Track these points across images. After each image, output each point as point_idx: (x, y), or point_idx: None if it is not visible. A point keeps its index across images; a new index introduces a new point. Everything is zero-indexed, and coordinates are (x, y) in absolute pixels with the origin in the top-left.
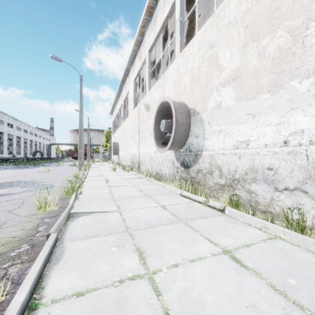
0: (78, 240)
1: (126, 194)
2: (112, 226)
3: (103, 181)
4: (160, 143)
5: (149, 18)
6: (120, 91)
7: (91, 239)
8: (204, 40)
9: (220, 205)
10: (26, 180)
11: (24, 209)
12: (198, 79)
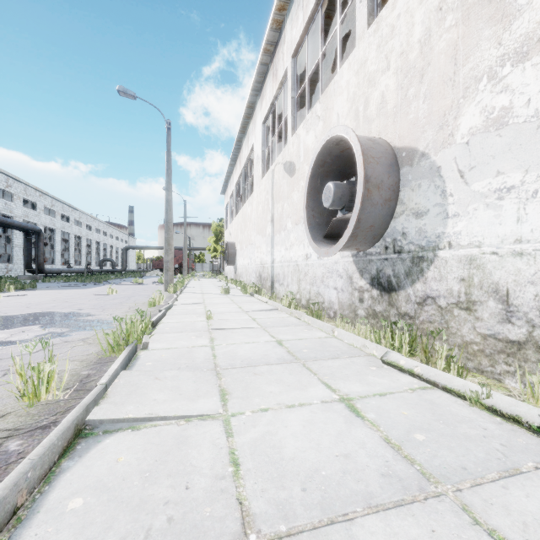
0: None
1: (247, 351)
2: (194, 501)
3: (201, 316)
4: (319, 236)
5: None
6: (238, 150)
7: None
8: None
9: None
10: (62, 310)
11: None
12: (422, 71)
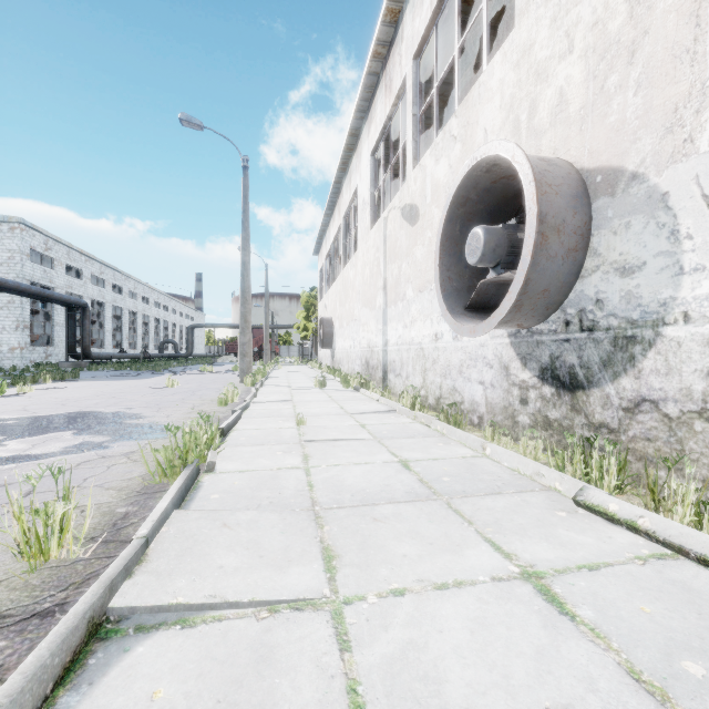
0: None
1: (358, 478)
2: None
3: (288, 421)
4: (459, 307)
5: None
6: (337, 195)
7: None
8: None
9: None
10: (106, 410)
11: None
12: (633, 46)
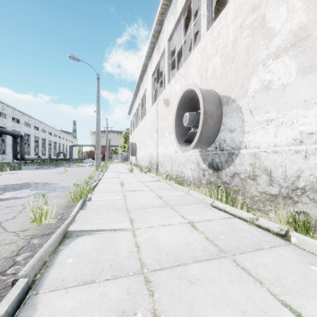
0: (63, 289)
1: (143, 201)
2: (120, 259)
3: (117, 184)
4: (182, 141)
5: (168, 3)
6: (138, 90)
7: (83, 290)
8: (242, 3)
9: (279, 228)
10: (40, 181)
11: (18, 220)
12: (233, 57)
